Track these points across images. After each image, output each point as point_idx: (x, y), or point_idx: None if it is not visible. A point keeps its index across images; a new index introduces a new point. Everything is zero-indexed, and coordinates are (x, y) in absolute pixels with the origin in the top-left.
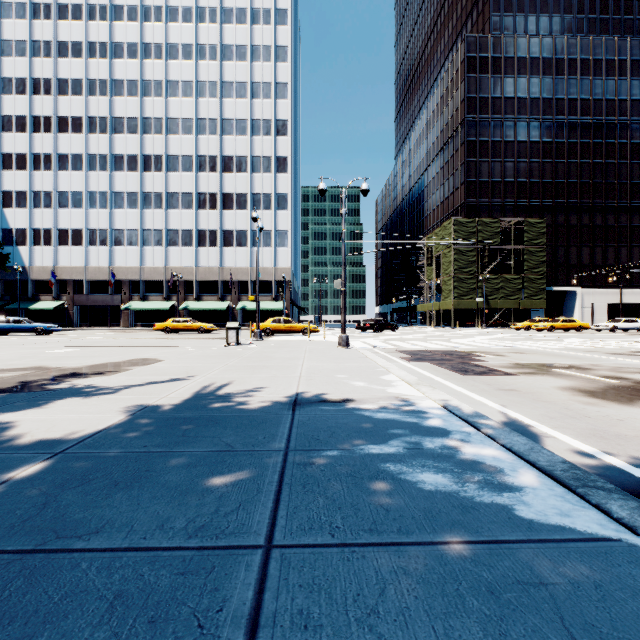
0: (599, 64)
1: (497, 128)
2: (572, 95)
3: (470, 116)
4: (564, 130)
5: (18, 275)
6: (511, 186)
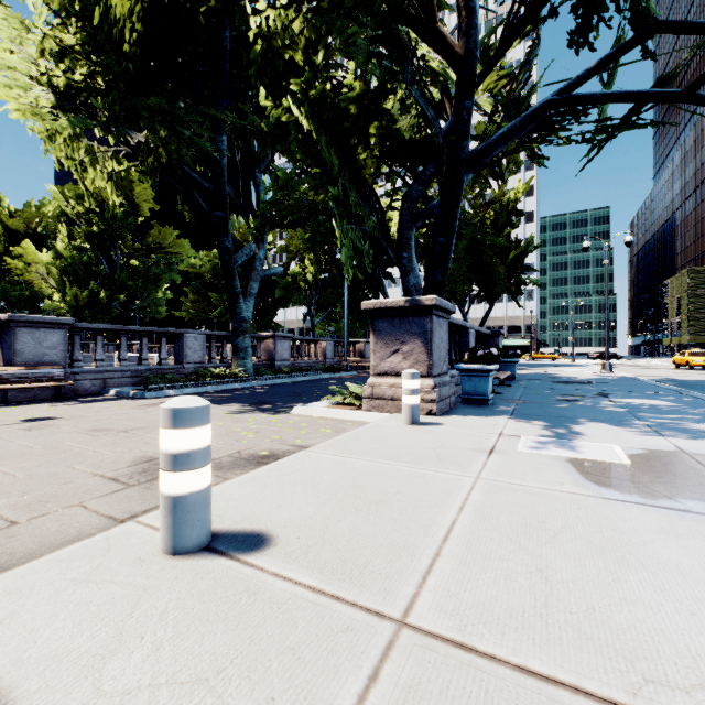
0: None
1: None
2: None
3: None
4: None
5: None
6: None
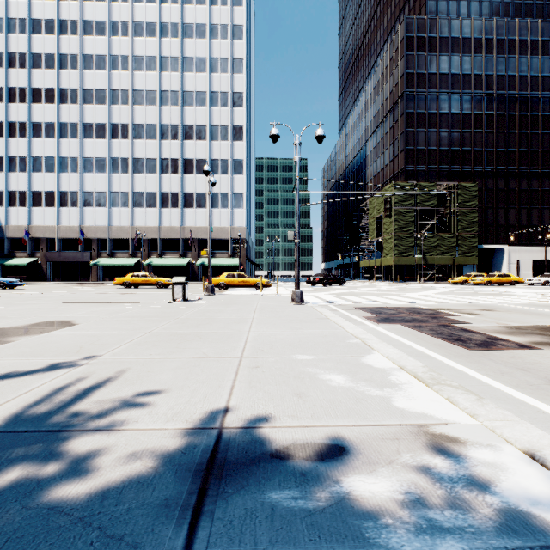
0: (524, 44)
1: (433, 101)
2: (500, 72)
3: (409, 90)
4: (493, 103)
5: None
6: (445, 154)
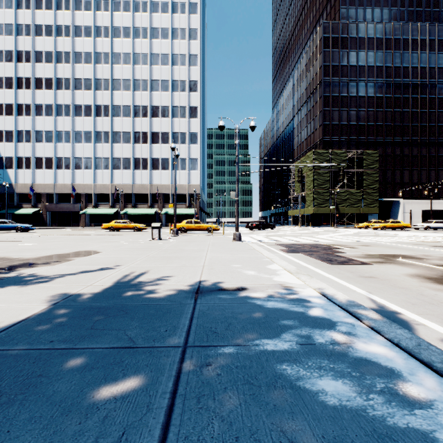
0: (415, 42)
1: (344, 87)
2: (397, 64)
3: (325, 78)
4: (391, 88)
5: (6, 189)
6: (354, 127)
